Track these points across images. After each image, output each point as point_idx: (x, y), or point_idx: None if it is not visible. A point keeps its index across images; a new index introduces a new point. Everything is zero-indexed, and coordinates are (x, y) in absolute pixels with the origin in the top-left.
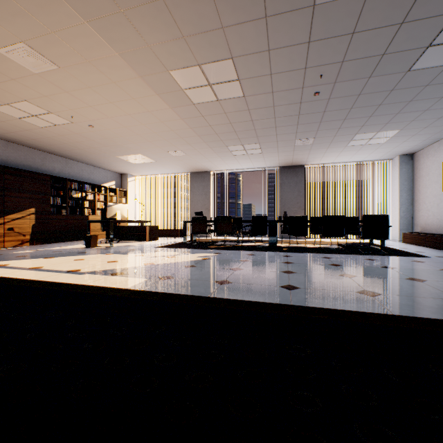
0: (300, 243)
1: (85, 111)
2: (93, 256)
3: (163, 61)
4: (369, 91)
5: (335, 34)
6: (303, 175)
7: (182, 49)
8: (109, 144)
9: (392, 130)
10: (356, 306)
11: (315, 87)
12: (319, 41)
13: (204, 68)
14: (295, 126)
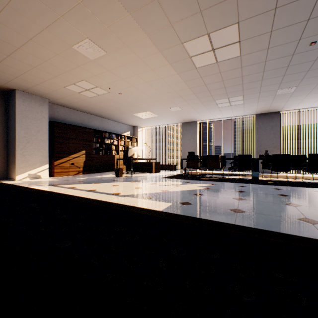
0: (280, 178)
1: (118, 83)
2: (123, 183)
3: (179, 36)
4: None
5: None
6: (278, 120)
7: (197, 22)
8: (129, 105)
9: None
10: None
11: (312, 37)
12: None
13: (211, 35)
14: (281, 77)
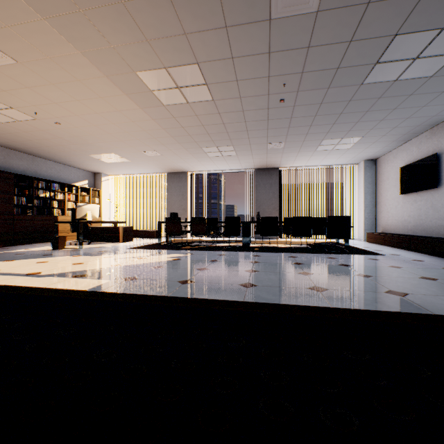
0: (273, 244)
1: (50, 108)
2: (58, 258)
3: (128, 62)
4: (329, 101)
5: (292, 47)
6: (277, 177)
7: (147, 52)
8: (78, 142)
9: (355, 137)
10: (301, 301)
11: (280, 95)
12: (278, 53)
13: (171, 71)
14: (266, 130)
